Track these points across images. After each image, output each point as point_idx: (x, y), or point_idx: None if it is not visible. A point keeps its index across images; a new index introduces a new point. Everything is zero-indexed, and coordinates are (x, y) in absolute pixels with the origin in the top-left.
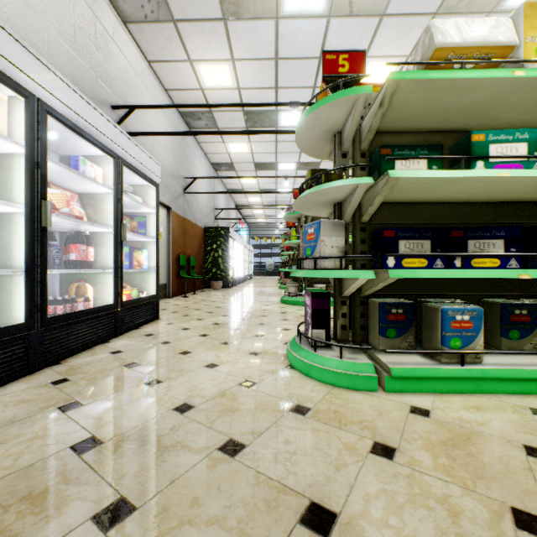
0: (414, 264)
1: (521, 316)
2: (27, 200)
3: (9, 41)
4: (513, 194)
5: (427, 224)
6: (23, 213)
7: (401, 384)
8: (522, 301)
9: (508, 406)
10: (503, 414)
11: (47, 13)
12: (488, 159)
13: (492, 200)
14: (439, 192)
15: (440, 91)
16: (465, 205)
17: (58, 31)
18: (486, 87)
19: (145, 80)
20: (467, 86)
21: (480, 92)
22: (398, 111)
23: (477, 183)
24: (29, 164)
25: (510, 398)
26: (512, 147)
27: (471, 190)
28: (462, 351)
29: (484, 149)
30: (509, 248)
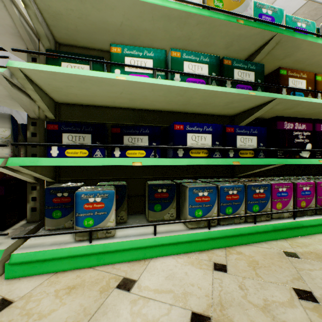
0: (77, 154)
1: (162, 194)
2: None
3: None
4: (161, 103)
5: (110, 124)
6: None
7: (23, 269)
8: (165, 182)
9: (106, 279)
10: (85, 294)
11: None
12: (124, 68)
13: (158, 109)
14: (100, 95)
15: (77, 0)
16: (139, 112)
17: None
18: (115, 6)
19: None
20: (98, 1)
21: (115, 12)
22: (61, 21)
23: (112, 86)
24: None
25: (122, 267)
26: (142, 61)
27: (122, 95)
28: (90, 229)
29: (121, 60)
30: (152, 143)
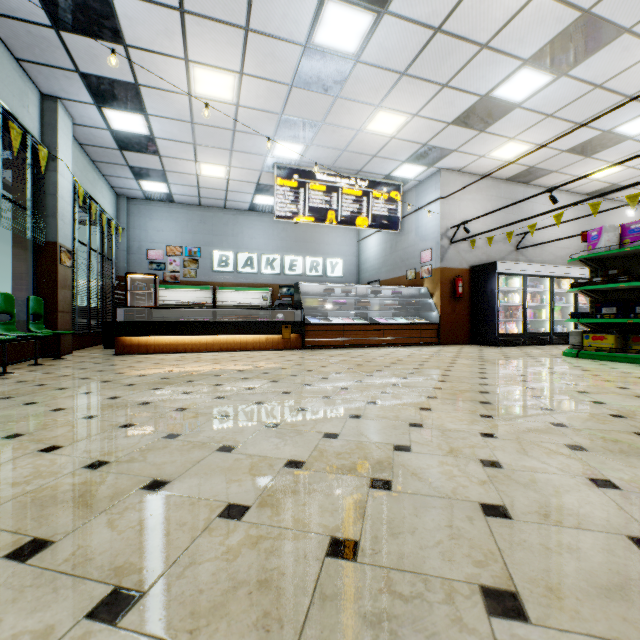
0: None
1: None
2: (573, 303)
3: (571, 269)
4: None
5: None
6: (572, 306)
7: None
8: None
9: None
10: None
11: (569, 231)
12: None
13: None
14: None
15: None
16: None
17: (572, 233)
18: None
19: (615, 212)
20: None
21: None
22: None
23: None
24: (574, 294)
25: None
26: None
27: None
28: None
29: None
30: None
